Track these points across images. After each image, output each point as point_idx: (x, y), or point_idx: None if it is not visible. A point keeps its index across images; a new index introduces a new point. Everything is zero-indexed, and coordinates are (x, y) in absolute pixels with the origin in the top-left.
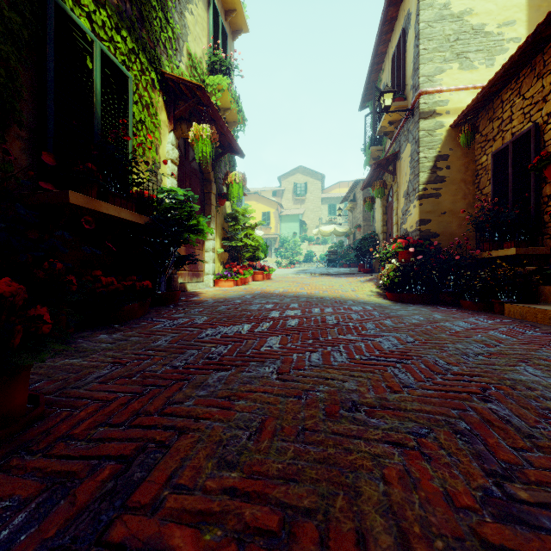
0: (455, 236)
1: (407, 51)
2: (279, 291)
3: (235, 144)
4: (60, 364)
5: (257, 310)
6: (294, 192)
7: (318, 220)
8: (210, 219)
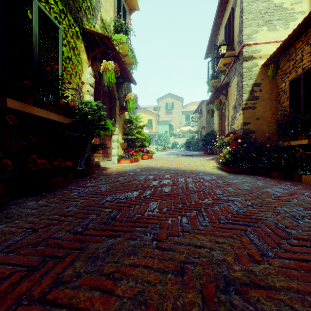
0: (265, 132)
1: (235, 21)
2: (157, 166)
3: (130, 76)
4: None
5: (143, 180)
6: (166, 108)
7: (179, 124)
8: (115, 122)
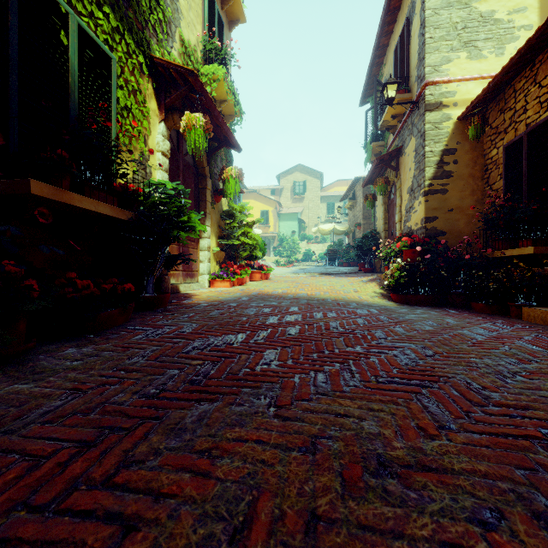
0: (463, 234)
1: (411, 41)
2: (278, 292)
3: (231, 137)
4: (4, 392)
5: (254, 315)
6: (293, 190)
7: (316, 219)
8: (205, 216)
